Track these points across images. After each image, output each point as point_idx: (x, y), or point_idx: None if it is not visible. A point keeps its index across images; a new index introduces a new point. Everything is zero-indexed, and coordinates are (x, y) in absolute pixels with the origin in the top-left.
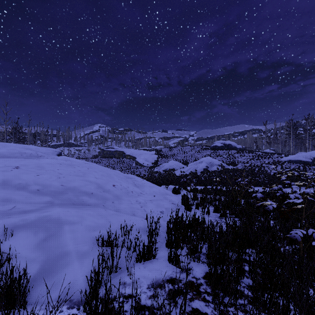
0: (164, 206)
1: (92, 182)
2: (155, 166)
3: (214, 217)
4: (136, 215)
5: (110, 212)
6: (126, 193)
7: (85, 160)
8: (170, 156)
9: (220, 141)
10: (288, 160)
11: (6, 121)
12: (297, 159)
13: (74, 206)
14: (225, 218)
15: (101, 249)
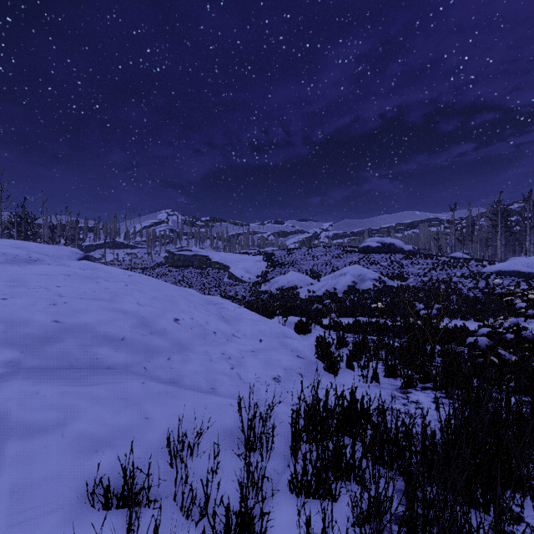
0: (281, 364)
1: (129, 313)
2: (263, 281)
3: (389, 390)
4: (218, 390)
5: (155, 388)
6: (201, 336)
7: (142, 271)
8: (289, 265)
9: (375, 238)
10: (496, 270)
11: (1, 202)
12: (512, 269)
13: (66, 375)
14: (437, 406)
15: (100, 521)
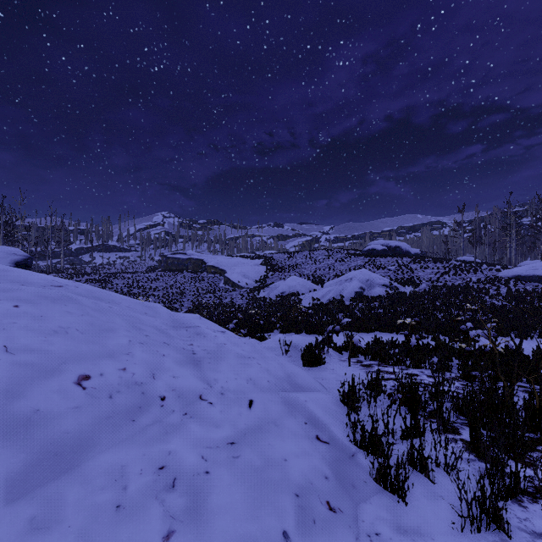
0: (289, 474)
1: None
2: (262, 286)
3: None
4: None
5: None
6: (126, 416)
7: (132, 275)
8: (289, 269)
9: (380, 241)
10: (514, 275)
11: None
12: (532, 273)
13: None
14: None
15: None
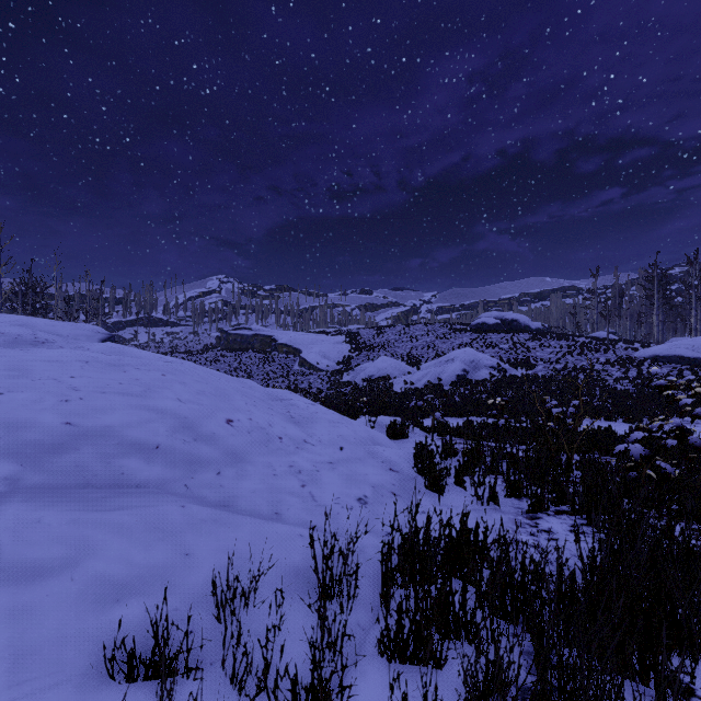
0: (369, 479)
1: (166, 412)
2: (345, 369)
3: (512, 515)
4: (283, 515)
5: (199, 513)
6: (262, 443)
7: (186, 355)
8: (379, 348)
9: (493, 313)
10: (651, 355)
11: (1, 265)
12: (672, 353)
13: (80, 496)
14: (577, 539)
15: (120, 697)
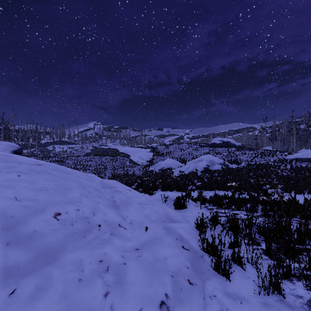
0: (168, 265)
1: None
2: (151, 164)
3: None
4: None
5: None
6: (81, 234)
7: (76, 158)
8: (166, 154)
9: (218, 138)
10: (295, 158)
11: None
12: (305, 157)
13: None
14: None
15: None
